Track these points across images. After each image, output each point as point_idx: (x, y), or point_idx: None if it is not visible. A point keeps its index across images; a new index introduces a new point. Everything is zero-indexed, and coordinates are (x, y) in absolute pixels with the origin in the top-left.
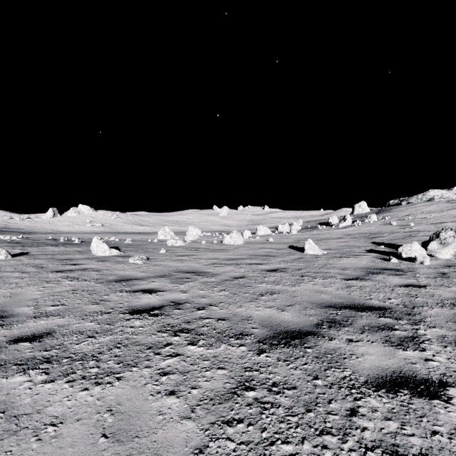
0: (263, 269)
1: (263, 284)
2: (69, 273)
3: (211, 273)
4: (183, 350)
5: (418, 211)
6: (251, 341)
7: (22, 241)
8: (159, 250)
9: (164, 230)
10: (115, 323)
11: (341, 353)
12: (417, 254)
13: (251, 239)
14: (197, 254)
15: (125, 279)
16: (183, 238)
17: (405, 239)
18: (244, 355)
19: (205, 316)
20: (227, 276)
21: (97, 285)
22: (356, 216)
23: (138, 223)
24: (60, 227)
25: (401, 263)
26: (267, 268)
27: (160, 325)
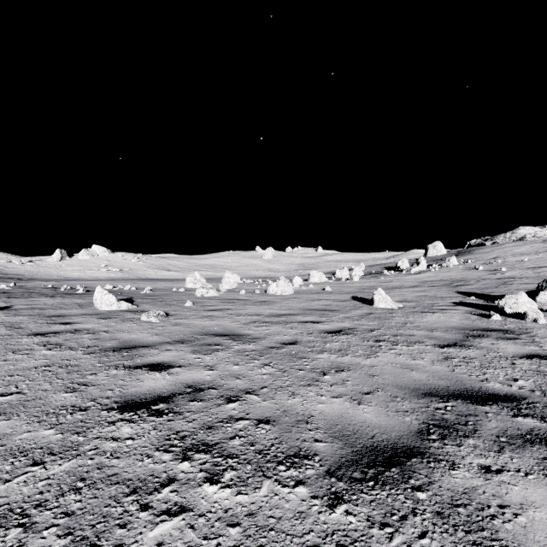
0: (323, 330)
1: (324, 354)
2: (52, 336)
3: (251, 336)
4: (193, 496)
5: (508, 252)
6: (315, 472)
7: (11, 291)
8: (185, 302)
9: (194, 276)
10: (88, 430)
11: (481, 502)
12: (526, 309)
13: (302, 287)
14: (234, 308)
15: (128, 347)
16: (217, 286)
17: (499, 287)
18: (305, 511)
19: (238, 415)
20: (273, 340)
21: (85, 356)
22: (430, 259)
23: (164, 267)
24: (68, 273)
25: (507, 322)
26: (327, 328)
27: (163, 434)
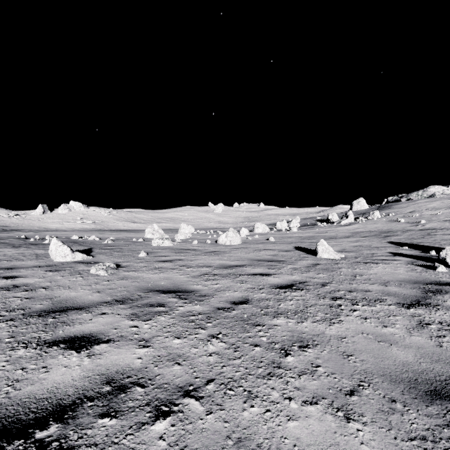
0: (273, 285)
1: (280, 319)
2: None
3: (199, 292)
4: None
5: (422, 207)
6: None
7: None
8: (140, 253)
9: (153, 228)
10: None
11: None
12: None
13: (249, 237)
14: (185, 259)
15: (59, 309)
16: (173, 236)
17: (425, 238)
18: None
19: None
20: (222, 298)
21: None
22: (355, 213)
23: (131, 220)
24: (48, 224)
25: None
26: (278, 282)
27: None
